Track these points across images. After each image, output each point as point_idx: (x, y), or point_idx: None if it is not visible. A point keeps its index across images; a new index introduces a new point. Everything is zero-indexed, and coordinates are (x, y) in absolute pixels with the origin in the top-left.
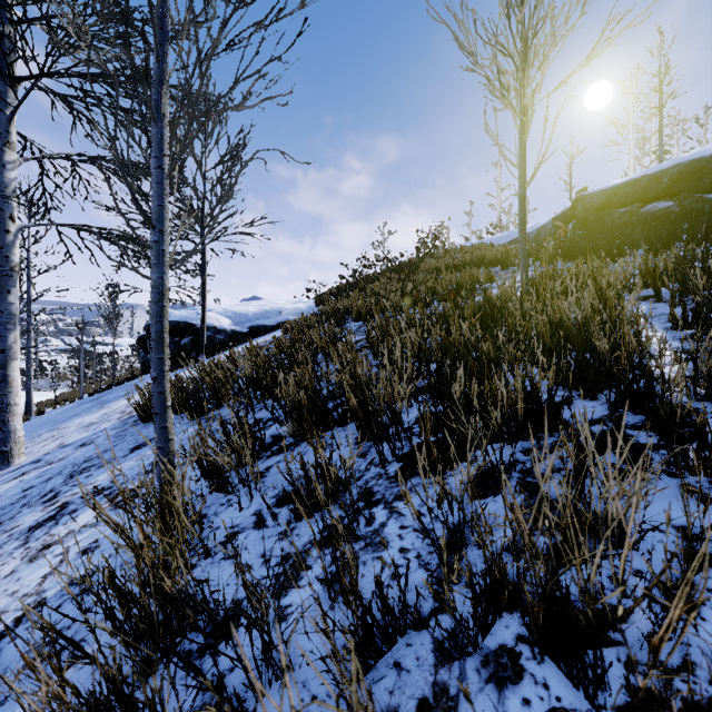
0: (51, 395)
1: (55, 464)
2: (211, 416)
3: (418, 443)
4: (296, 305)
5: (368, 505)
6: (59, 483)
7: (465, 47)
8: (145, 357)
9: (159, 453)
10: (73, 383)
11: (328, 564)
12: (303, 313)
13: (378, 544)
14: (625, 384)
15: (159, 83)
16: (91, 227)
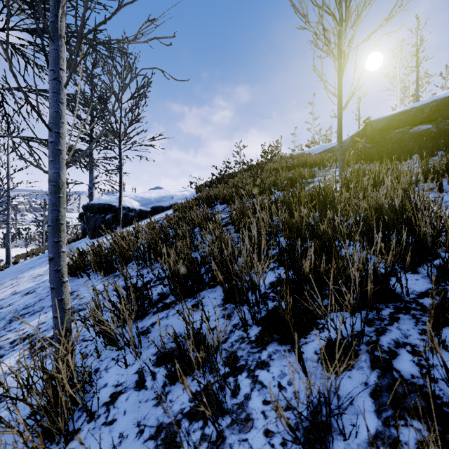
0: (25, 250)
1: (3, 309)
2: (108, 283)
3: (273, 307)
4: (183, 192)
5: (233, 372)
6: (0, 327)
7: (299, 11)
8: (84, 226)
9: (56, 321)
10: (39, 242)
11: (196, 444)
12: (186, 198)
13: (244, 422)
14: (448, 263)
15: (56, 8)
16: (36, 138)
